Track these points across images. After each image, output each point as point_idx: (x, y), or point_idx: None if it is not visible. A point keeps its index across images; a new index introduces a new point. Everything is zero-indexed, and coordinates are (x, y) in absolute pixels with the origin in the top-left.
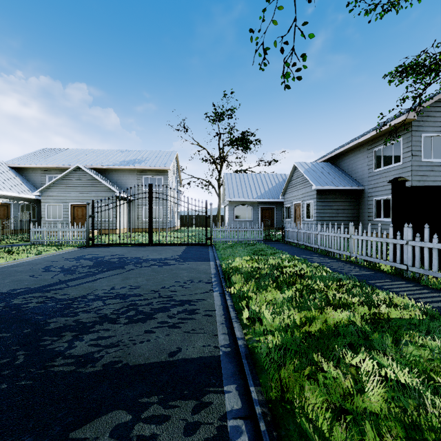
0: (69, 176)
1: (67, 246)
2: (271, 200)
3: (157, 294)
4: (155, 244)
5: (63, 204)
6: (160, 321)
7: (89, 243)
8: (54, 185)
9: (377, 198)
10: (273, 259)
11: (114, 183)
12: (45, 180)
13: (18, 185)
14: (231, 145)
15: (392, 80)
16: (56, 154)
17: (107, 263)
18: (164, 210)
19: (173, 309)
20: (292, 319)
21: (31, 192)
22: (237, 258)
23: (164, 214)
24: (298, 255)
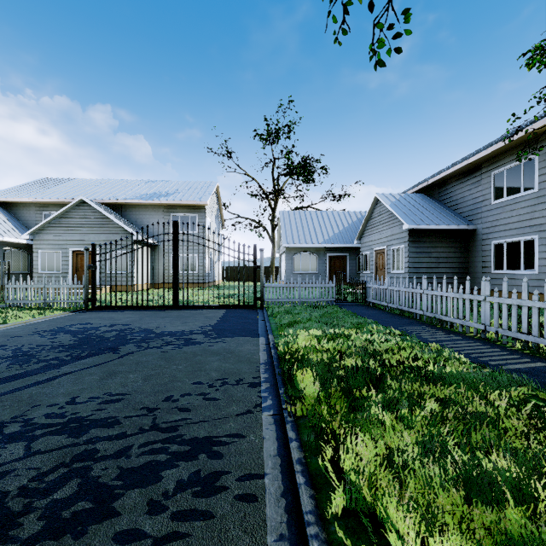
0: (70, 213)
1: (56, 309)
2: (342, 245)
3: (150, 419)
4: (182, 307)
5: (61, 251)
6: (123, 529)
7: (88, 305)
8: (49, 225)
9: (497, 242)
10: (359, 334)
11: (132, 223)
12: (40, 220)
13: (2, 225)
14: (289, 173)
15: (537, 58)
16: (58, 185)
17: (95, 340)
18: (199, 259)
19: (169, 471)
20: (471, 540)
21: (20, 235)
22: (301, 333)
23: (199, 265)
24: (395, 326)
